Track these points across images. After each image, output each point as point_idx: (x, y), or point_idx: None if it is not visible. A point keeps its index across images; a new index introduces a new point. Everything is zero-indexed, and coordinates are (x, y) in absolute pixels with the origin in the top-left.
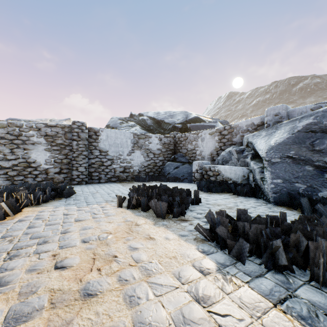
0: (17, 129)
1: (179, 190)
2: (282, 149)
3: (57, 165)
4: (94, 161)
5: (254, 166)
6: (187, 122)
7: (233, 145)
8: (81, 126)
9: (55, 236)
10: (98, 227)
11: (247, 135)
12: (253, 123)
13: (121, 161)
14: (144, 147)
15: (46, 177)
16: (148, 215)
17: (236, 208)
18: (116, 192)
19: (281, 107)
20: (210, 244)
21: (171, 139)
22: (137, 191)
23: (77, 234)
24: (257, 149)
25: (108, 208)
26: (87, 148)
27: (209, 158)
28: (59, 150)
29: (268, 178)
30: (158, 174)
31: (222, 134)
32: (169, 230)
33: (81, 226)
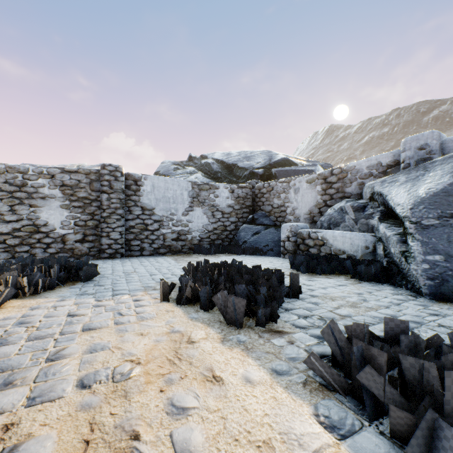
0: (19, 175)
1: (263, 272)
2: (441, 204)
3: (80, 229)
4: (133, 223)
5: (387, 231)
6: (271, 167)
7: (346, 199)
8: (114, 172)
9: (33, 367)
10: (119, 345)
11: (371, 182)
12: (380, 163)
13: (173, 224)
14: (208, 203)
15: (63, 247)
16: (212, 320)
17: (365, 306)
18: (163, 272)
19: (431, 134)
20: (340, 401)
21: (248, 191)
22: (195, 272)
23: (75, 363)
24: (393, 204)
25: (145, 302)
26: (123, 205)
27: (307, 218)
28: (82, 208)
29: (417, 252)
30: (228, 243)
31: (327, 182)
32: (251, 356)
33: (89, 342)
